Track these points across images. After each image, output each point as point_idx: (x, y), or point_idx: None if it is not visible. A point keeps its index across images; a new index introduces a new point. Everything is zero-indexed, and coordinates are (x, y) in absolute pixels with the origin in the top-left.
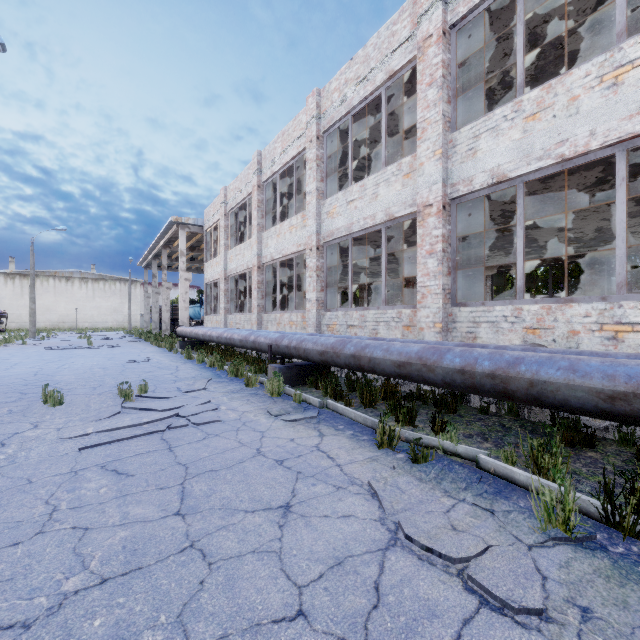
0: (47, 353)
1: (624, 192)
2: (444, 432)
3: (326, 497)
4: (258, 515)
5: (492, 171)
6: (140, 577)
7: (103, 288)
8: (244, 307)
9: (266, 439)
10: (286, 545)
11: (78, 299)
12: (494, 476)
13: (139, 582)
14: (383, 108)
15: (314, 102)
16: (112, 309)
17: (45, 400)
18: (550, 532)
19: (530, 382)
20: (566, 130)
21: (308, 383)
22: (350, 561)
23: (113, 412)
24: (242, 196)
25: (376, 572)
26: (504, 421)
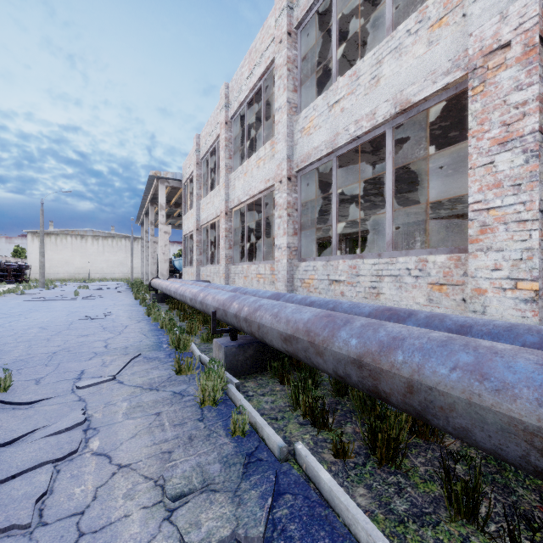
0: (24, 305)
1: None
2: None
3: None
4: None
5: None
6: None
7: (111, 244)
8: None
9: None
10: None
11: (91, 254)
12: None
13: None
14: None
15: None
16: (119, 262)
17: None
18: None
19: None
20: None
21: (270, 371)
22: None
23: None
24: (212, 140)
25: None
26: None
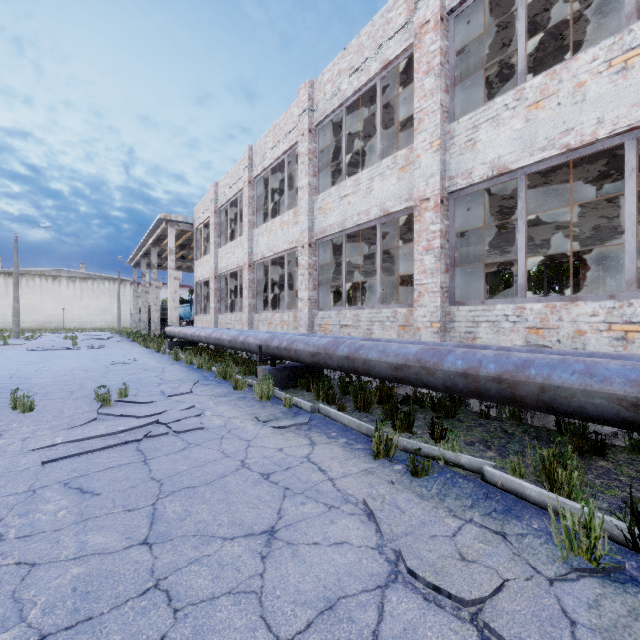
0: (28, 354)
1: (634, 183)
2: (444, 439)
3: (316, 519)
4: (238, 543)
5: (492, 163)
6: (88, 632)
7: (91, 287)
8: (235, 307)
9: (252, 449)
10: (268, 583)
11: (65, 298)
12: (502, 491)
13: (85, 639)
14: (378, 99)
15: (306, 94)
16: (101, 309)
17: (14, 406)
18: (572, 561)
19: (541, 387)
20: (572, 118)
21: (299, 386)
22: (343, 604)
23: (87, 419)
24: (232, 192)
25: (374, 619)
26: (506, 426)
